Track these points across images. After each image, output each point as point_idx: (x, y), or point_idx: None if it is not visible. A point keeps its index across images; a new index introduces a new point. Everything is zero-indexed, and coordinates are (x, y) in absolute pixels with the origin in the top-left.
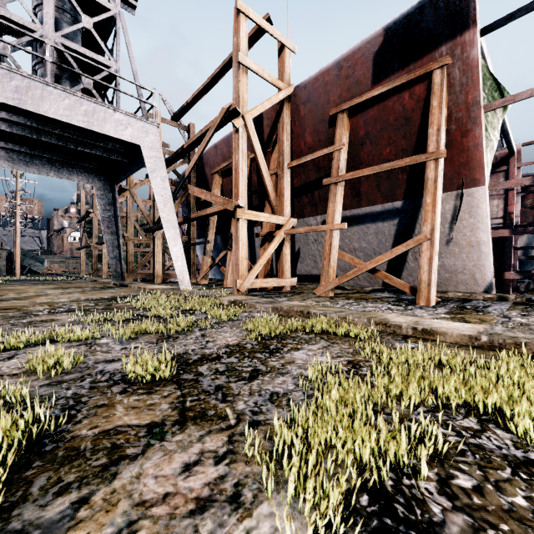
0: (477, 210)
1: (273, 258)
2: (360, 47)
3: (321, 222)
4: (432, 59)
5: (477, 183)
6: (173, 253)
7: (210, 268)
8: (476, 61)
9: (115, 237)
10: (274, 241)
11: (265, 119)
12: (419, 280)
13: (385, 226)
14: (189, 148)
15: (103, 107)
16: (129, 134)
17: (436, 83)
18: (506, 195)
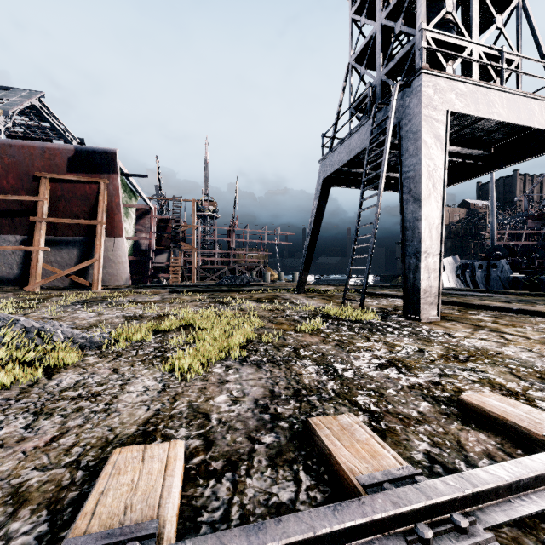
0: (122, 248)
1: None
2: (59, 149)
3: (21, 240)
4: (100, 177)
5: (121, 236)
6: None
7: None
8: (119, 188)
9: None
10: None
11: None
12: (93, 279)
13: (74, 249)
14: None
15: None
16: None
17: (102, 189)
18: (149, 232)
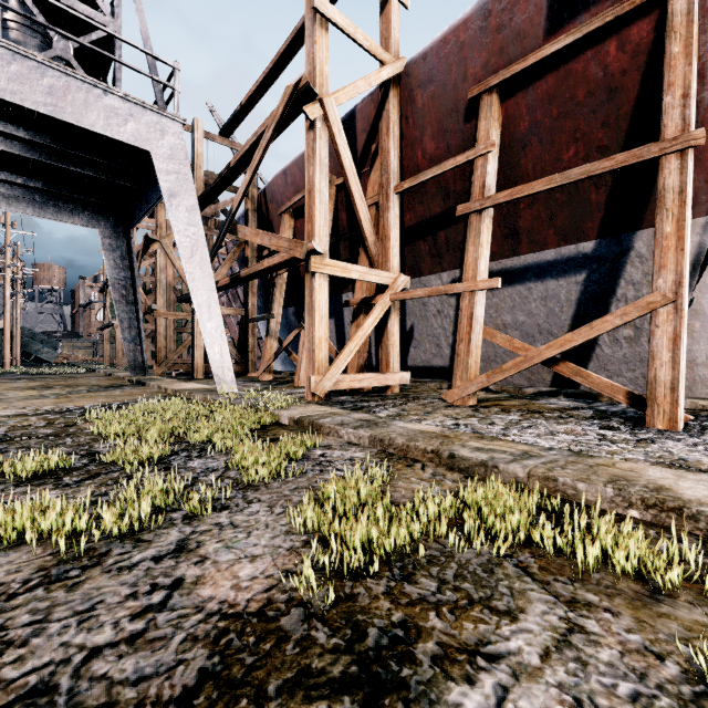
0: None
1: (371, 340)
2: None
3: (449, 282)
4: None
5: None
6: (205, 331)
7: (275, 356)
8: None
9: (133, 309)
10: (374, 312)
11: (359, 120)
12: (651, 380)
13: (560, 286)
14: (239, 167)
15: (85, 83)
16: (131, 132)
17: (678, 10)
18: None
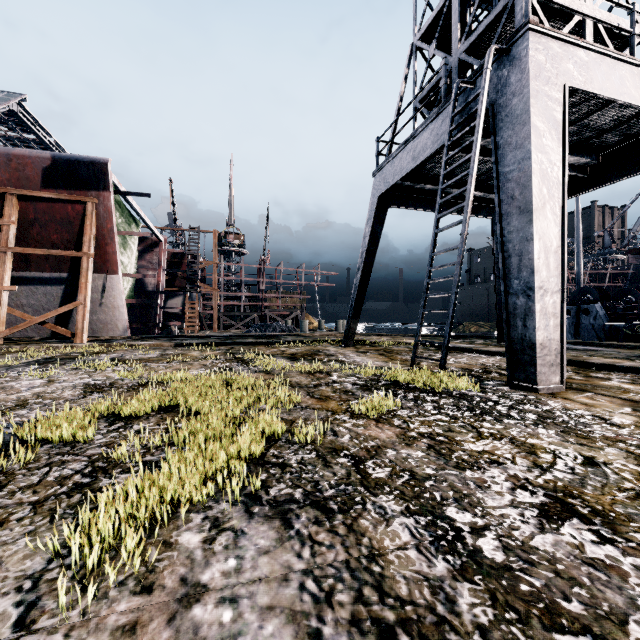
0: (117, 288)
1: None
2: (30, 156)
3: None
4: (87, 195)
5: (116, 273)
6: None
7: None
8: (112, 209)
9: None
10: None
11: None
12: (77, 328)
13: (53, 289)
14: None
15: None
16: None
17: (89, 210)
18: (158, 270)
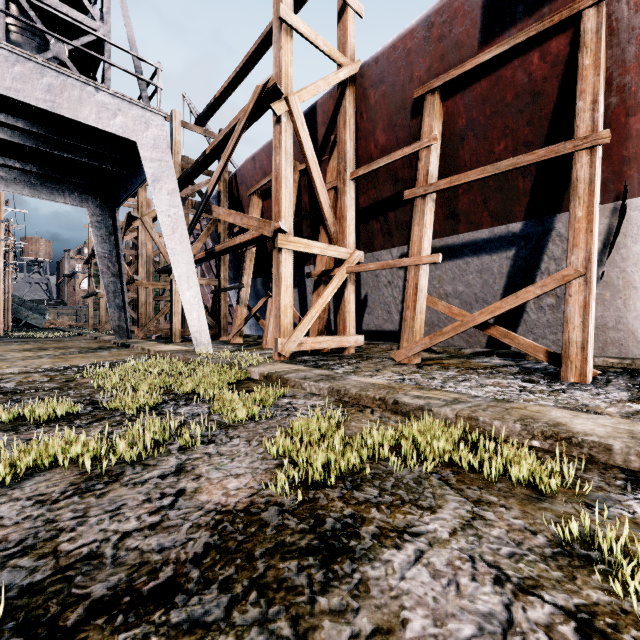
0: None
1: (330, 307)
2: None
3: (398, 257)
4: None
5: None
6: (185, 299)
7: (245, 321)
8: None
9: (118, 279)
10: (333, 283)
11: (320, 114)
12: (565, 341)
13: (493, 260)
14: (214, 155)
15: (79, 82)
16: (120, 125)
17: (589, 29)
18: None
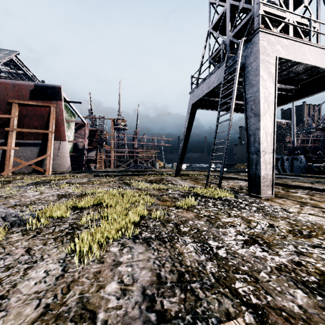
0: (65, 147)
1: None
2: (24, 84)
3: (0, 143)
4: (51, 103)
5: (64, 140)
6: None
7: None
8: (63, 109)
9: None
10: None
11: None
12: (46, 167)
13: (35, 148)
14: None
15: None
16: None
17: (52, 110)
18: (84, 138)
